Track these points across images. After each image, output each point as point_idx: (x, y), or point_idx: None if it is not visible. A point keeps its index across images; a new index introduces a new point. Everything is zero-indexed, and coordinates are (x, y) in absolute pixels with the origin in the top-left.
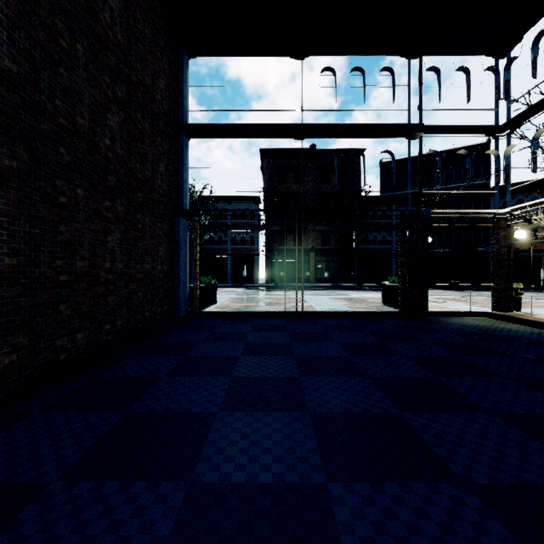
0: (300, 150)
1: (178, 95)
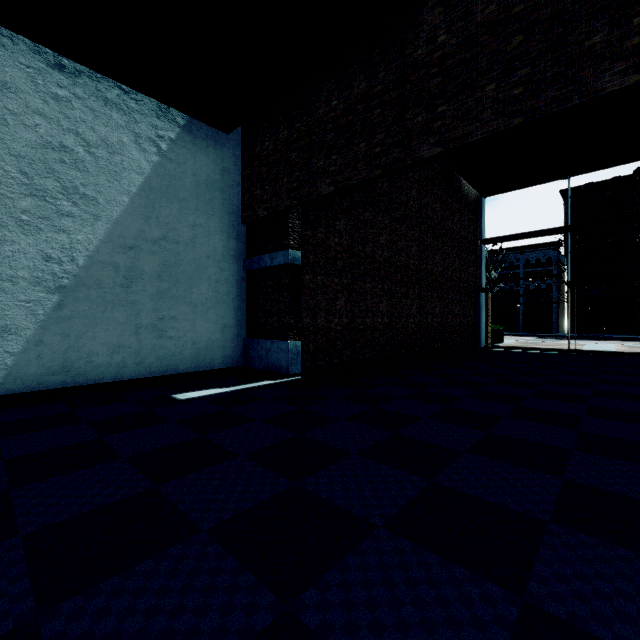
0: (617, 179)
1: (479, 224)
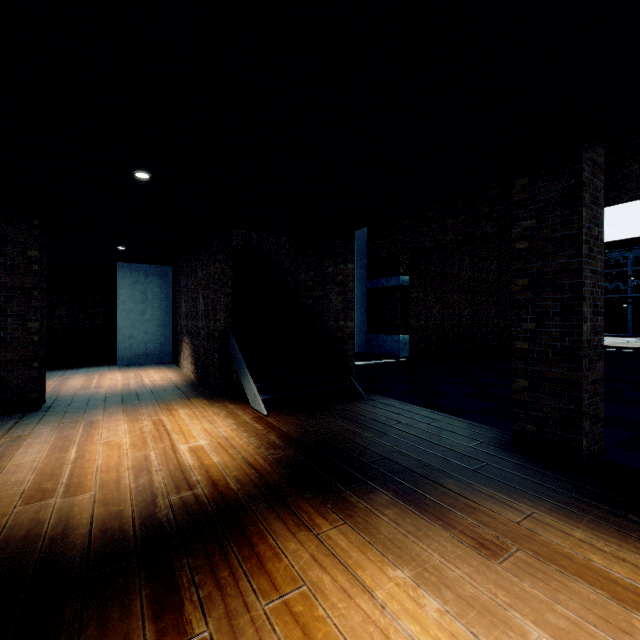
0: None
1: None
